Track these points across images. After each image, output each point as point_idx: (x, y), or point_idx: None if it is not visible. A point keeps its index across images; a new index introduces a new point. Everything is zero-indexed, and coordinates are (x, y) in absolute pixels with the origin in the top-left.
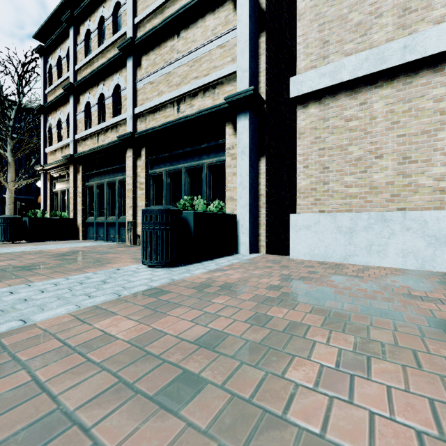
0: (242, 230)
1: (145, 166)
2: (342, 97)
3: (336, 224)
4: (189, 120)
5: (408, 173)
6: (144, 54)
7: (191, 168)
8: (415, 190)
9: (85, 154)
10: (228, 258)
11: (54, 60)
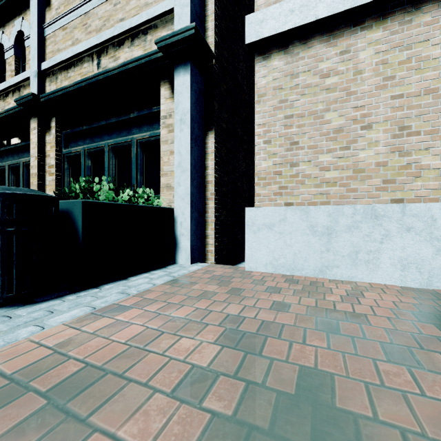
0: (181, 230)
1: (56, 142)
2: (316, 44)
3: (309, 221)
4: (110, 76)
5: (407, 149)
6: None
7: (117, 146)
8: (417, 174)
9: None
10: (154, 273)
11: None
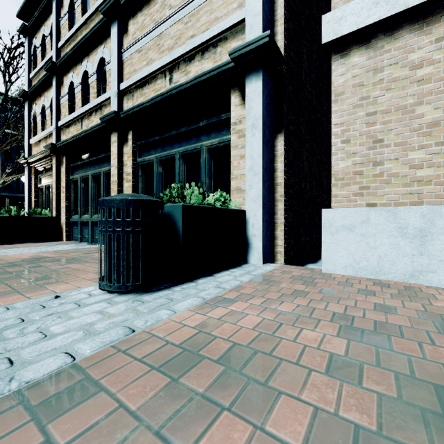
0: (252, 231)
1: (132, 152)
2: (405, 34)
3: (398, 223)
4: (183, 90)
5: None
6: (131, 17)
7: (186, 153)
8: None
9: (67, 142)
10: (234, 271)
11: (38, 40)
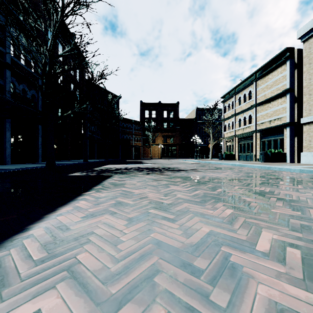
0: (287, 156)
1: (259, 138)
2: None
3: (311, 154)
4: (273, 127)
5: None
6: (259, 107)
7: (274, 139)
8: None
9: (239, 135)
10: (281, 162)
11: (226, 104)
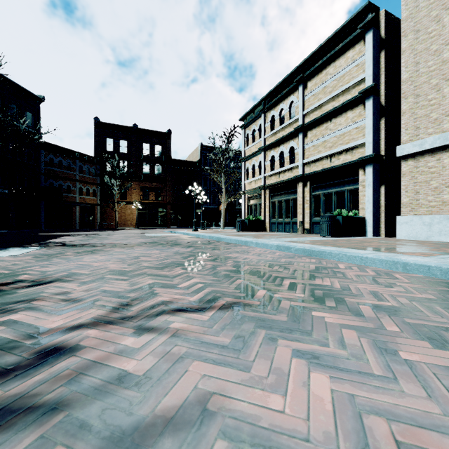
0: (368, 225)
1: (309, 191)
2: (426, 156)
3: (422, 221)
4: (337, 167)
5: None
6: (309, 130)
7: (338, 192)
8: None
9: (272, 185)
10: (359, 237)
11: (250, 131)
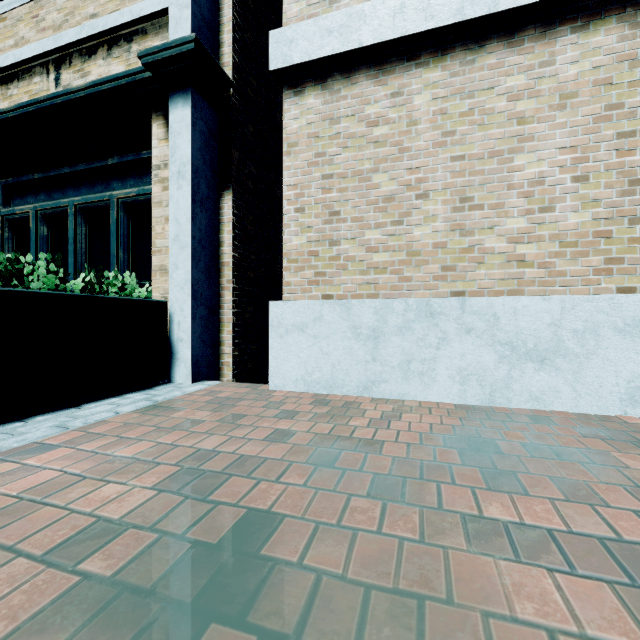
0: (178, 334)
1: None
2: (362, 80)
3: (352, 321)
4: (74, 100)
5: (469, 227)
6: None
7: (88, 207)
8: (480, 259)
9: None
10: (127, 397)
11: None
